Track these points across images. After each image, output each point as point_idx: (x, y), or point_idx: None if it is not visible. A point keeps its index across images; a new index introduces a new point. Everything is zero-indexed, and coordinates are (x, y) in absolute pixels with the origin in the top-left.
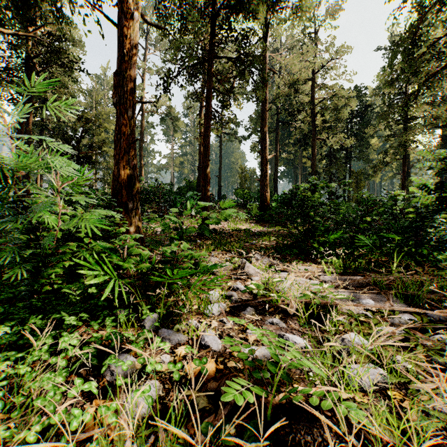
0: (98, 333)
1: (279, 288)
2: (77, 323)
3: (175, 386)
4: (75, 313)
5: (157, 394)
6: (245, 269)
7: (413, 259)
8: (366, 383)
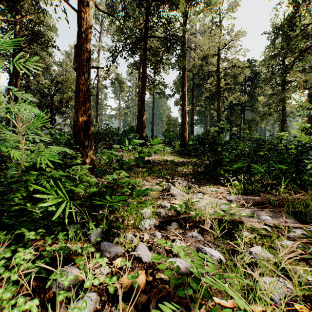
0: (52, 246)
1: (196, 207)
2: (35, 238)
3: (110, 298)
4: (36, 228)
5: (94, 307)
6: (170, 191)
7: (295, 183)
8: (275, 296)
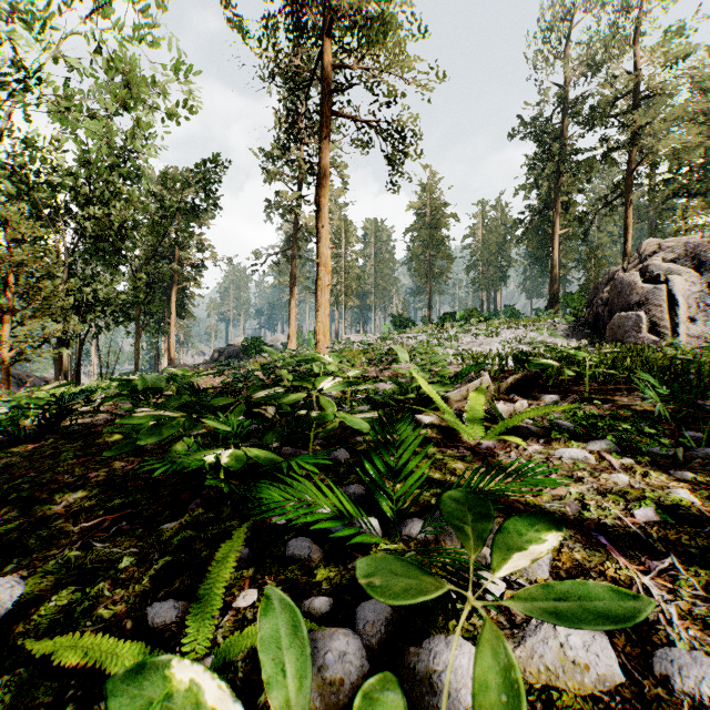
0: None
1: None
2: None
3: None
4: None
5: None
6: None
7: None
8: None
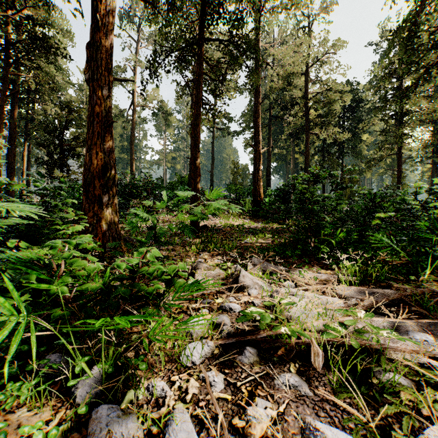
0: None
1: (289, 314)
2: None
3: None
4: None
5: None
6: (240, 279)
7: None
8: None
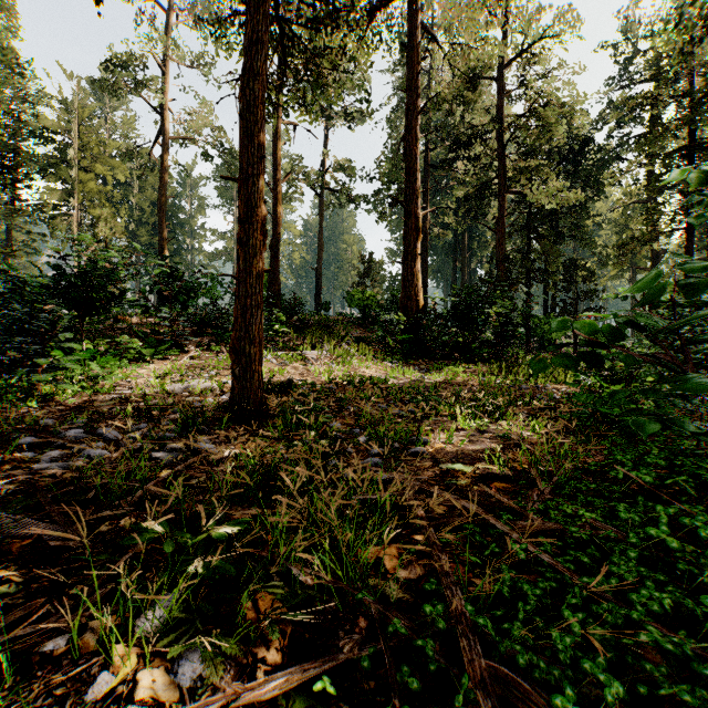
0: None
1: None
2: None
3: None
4: None
5: None
6: None
7: None
8: None
